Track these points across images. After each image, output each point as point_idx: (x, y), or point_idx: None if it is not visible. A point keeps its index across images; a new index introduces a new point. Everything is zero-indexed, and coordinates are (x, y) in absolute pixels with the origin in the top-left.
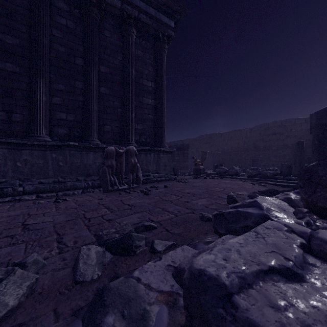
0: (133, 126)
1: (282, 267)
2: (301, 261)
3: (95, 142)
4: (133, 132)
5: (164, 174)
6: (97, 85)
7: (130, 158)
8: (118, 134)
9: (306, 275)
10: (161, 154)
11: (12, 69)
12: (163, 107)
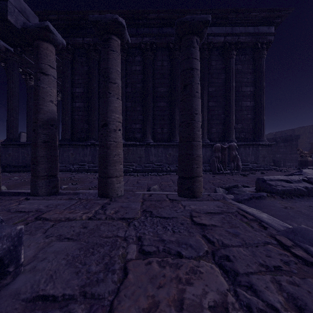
0: (233, 127)
1: (285, 180)
2: (296, 180)
3: (206, 141)
4: (233, 131)
5: (263, 165)
6: (207, 102)
7: (232, 151)
8: (221, 133)
9: (295, 183)
10: (260, 147)
11: (163, 105)
12: (261, 106)
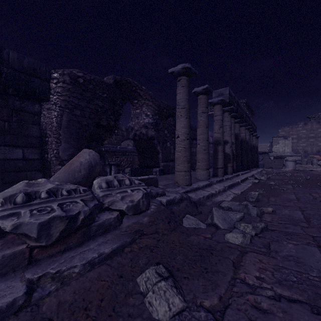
0: None
1: None
2: None
3: None
4: None
5: None
6: None
7: None
8: None
9: None
10: None
11: None
12: None
